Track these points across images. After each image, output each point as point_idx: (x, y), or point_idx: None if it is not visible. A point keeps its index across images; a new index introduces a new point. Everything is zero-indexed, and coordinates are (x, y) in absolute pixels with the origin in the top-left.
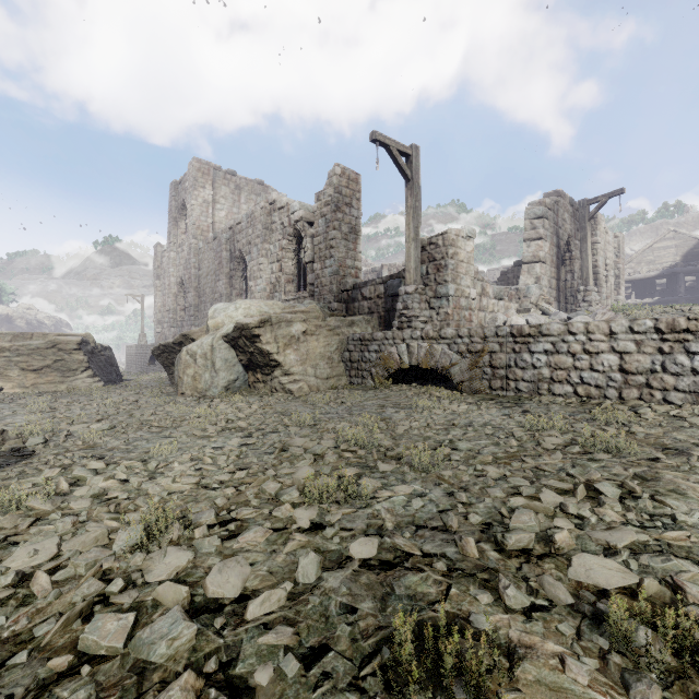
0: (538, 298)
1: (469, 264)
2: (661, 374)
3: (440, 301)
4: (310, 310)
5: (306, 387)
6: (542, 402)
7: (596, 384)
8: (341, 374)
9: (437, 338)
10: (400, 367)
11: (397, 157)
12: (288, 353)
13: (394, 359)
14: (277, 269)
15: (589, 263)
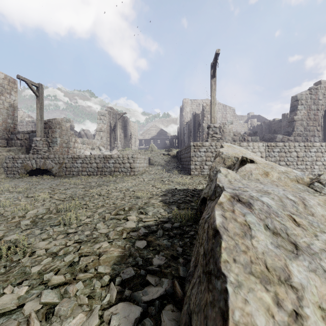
0: (99, 145)
1: (67, 131)
2: (104, 168)
3: (54, 144)
4: None
5: None
6: (77, 177)
7: (92, 171)
8: (1, 173)
9: (47, 158)
10: (32, 169)
11: (31, 87)
12: None
13: (29, 166)
14: None
15: (118, 134)
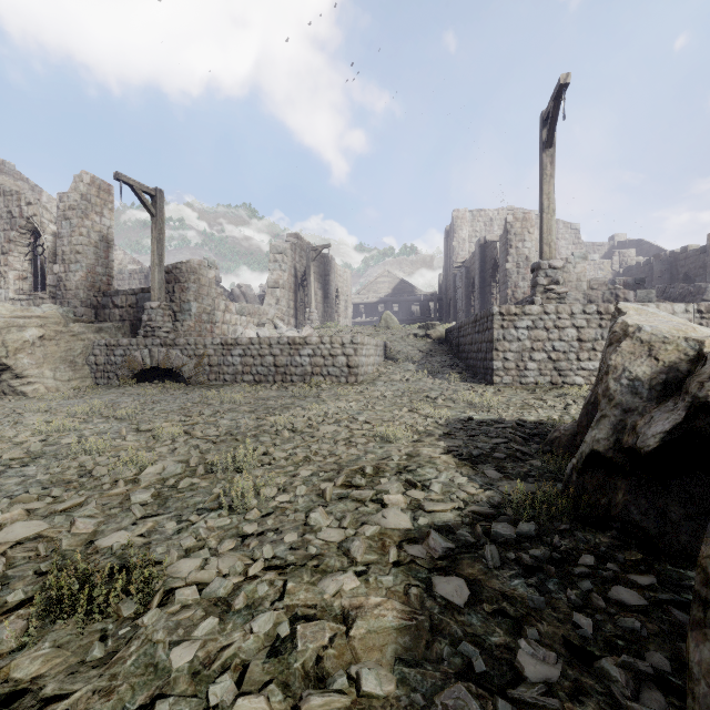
0: (274, 316)
1: (210, 288)
2: (290, 366)
3: (184, 316)
4: (49, 316)
5: (43, 388)
6: (233, 386)
7: (264, 374)
8: (86, 376)
9: (173, 345)
10: (143, 368)
11: (141, 196)
12: (21, 357)
13: (138, 362)
14: (3, 262)
15: (312, 292)
